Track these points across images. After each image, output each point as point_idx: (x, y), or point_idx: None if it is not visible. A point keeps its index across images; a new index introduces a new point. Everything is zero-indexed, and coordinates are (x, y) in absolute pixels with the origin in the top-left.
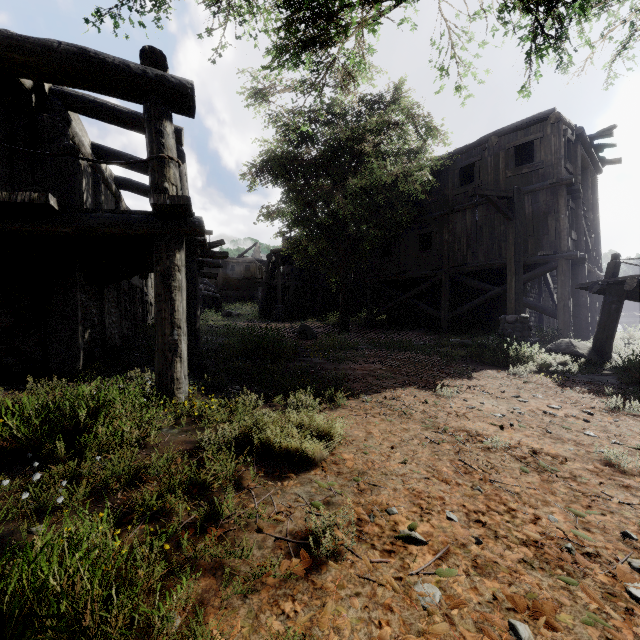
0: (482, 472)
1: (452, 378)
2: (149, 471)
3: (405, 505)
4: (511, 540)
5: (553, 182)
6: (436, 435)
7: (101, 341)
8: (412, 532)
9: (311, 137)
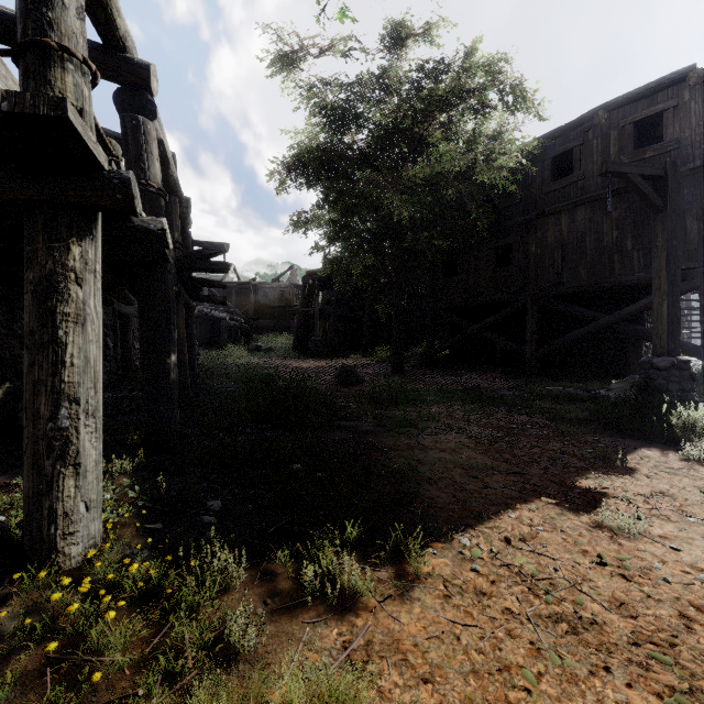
0: None
1: (599, 471)
2: None
3: None
4: None
5: (696, 166)
6: None
7: None
8: None
9: (355, 118)
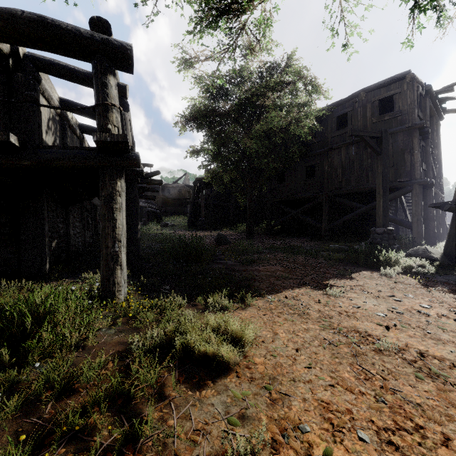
0: (381, 378)
1: (337, 278)
2: (81, 378)
3: (316, 420)
4: None
5: (409, 126)
6: (333, 335)
7: (67, 248)
8: None
9: (225, 94)
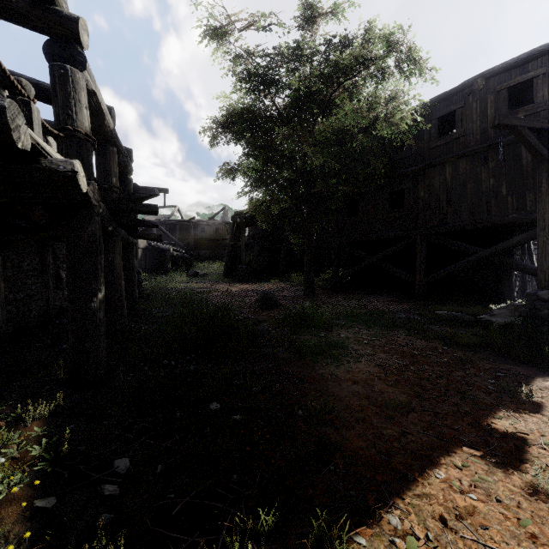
0: None
1: (509, 408)
2: None
3: None
4: None
5: None
6: None
7: None
8: None
9: (274, 83)
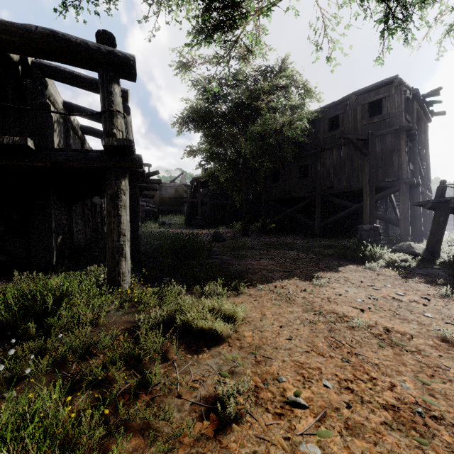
0: (349, 347)
1: (324, 271)
2: (98, 346)
3: (291, 374)
4: (374, 405)
5: (396, 128)
6: (313, 316)
7: (70, 244)
8: (297, 398)
9: (222, 96)
